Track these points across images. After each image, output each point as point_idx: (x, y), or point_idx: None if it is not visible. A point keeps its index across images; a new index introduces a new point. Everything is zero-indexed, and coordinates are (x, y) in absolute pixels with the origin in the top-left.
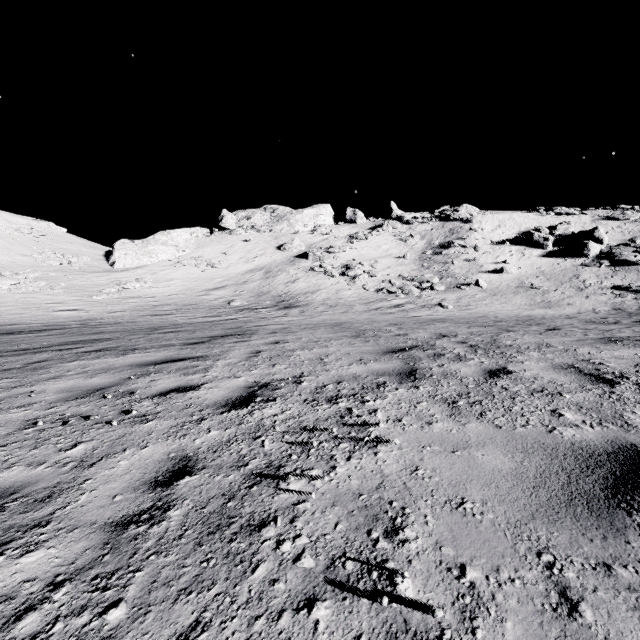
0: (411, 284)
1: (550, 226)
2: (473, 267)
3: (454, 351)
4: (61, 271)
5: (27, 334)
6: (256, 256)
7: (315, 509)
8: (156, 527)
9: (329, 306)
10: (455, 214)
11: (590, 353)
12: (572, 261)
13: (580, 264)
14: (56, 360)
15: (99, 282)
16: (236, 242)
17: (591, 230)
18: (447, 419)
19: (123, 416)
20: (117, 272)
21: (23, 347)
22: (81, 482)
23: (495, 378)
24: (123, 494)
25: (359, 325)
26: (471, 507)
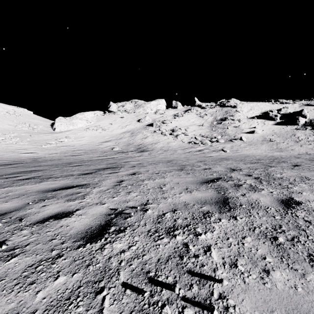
0: (206, 139)
1: (277, 109)
2: (238, 130)
3: (247, 182)
4: (28, 133)
5: None
6: (127, 125)
7: None
8: None
9: (164, 150)
10: (228, 103)
11: None
12: (290, 127)
13: (295, 128)
14: None
15: (46, 138)
16: (117, 118)
17: (300, 111)
18: (281, 265)
19: None
20: (56, 133)
21: None
22: None
23: (291, 209)
24: None
25: (181, 162)
26: None
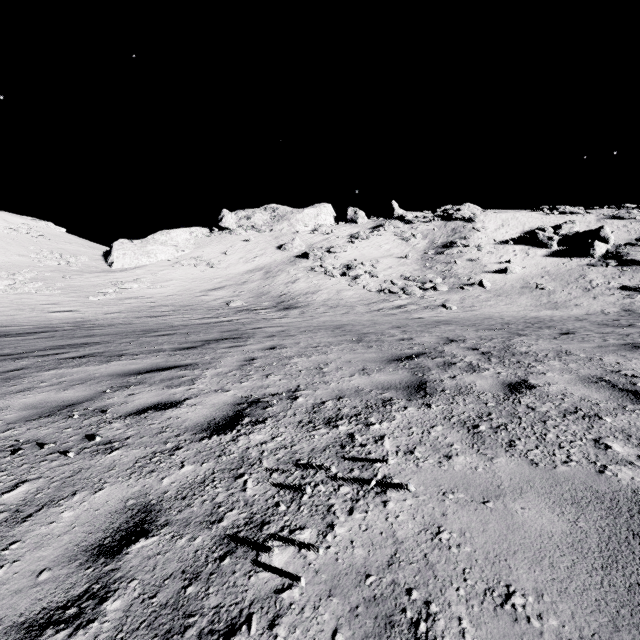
0: (413, 284)
1: (554, 225)
2: (476, 267)
3: (465, 359)
4: (58, 271)
5: (15, 337)
6: (256, 256)
7: (305, 601)
8: (81, 633)
9: (330, 307)
10: (457, 213)
11: (619, 363)
12: (578, 261)
13: (586, 264)
14: (33, 368)
15: (96, 282)
16: (236, 242)
17: (597, 229)
18: (469, 451)
19: (85, 443)
20: (115, 272)
21: (5, 352)
22: (5, 546)
23: (517, 394)
24: (52, 569)
25: (361, 328)
26: (522, 603)
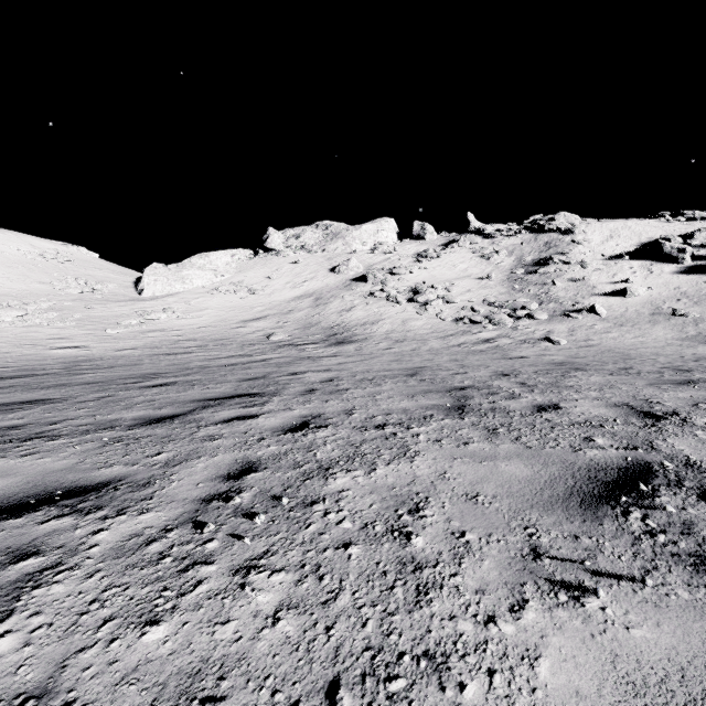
0: (501, 311)
1: (682, 235)
2: (582, 289)
3: None
4: (80, 300)
5: None
6: (305, 280)
7: None
8: None
9: (394, 341)
10: (551, 224)
11: None
12: None
13: None
14: None
15: (120, 312)
16: (283, 264)
17: None
18: None
19: None
20: (144, 301)
21: None
22: None
23: None
24: None
25: (446, 375)
26: None
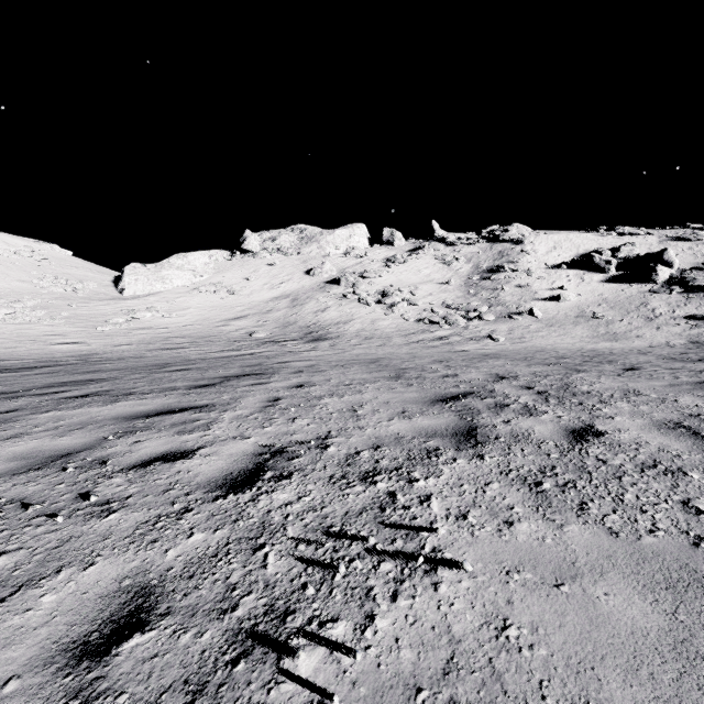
0: (456, 313)
1: (612, 248)
2: (526, 294)
3: (520, 400)
4: (63, 299)
5: (13, 372)
6: (282, 282)
7: None
8: None
9: (364, 338)
10: (505, 234)
11: (698, 405)
12: (638, 287)
13: (648, 290)
14: (29, 409)
15: (106, 311)
16: (260, 266)
17: (659, 252)
18: (533, 516)
19: (79, 503)
20: (126, 300)
21: None
22: None
23: (583, 443)
24: (22, 676)
25: (399, 362)
26: None
